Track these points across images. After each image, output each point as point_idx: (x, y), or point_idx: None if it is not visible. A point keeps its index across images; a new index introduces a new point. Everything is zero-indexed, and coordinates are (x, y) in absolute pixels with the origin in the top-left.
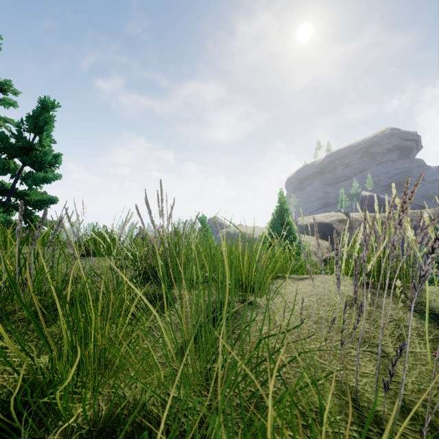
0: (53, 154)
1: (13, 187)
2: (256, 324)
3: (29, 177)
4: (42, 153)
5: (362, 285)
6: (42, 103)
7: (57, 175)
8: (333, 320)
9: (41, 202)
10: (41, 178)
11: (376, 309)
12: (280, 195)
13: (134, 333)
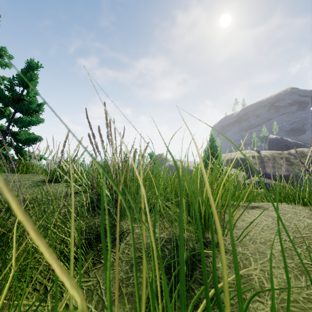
0: (38, 104)
1: (8, 129)
2: None
3: (19, 120)
4: (29, 103)
5: None
6: (30, 65)
7: (40, 120)
8: None
9: (29, 140)
10: (28, 121)
11: None
12: (211, 136)
13: None
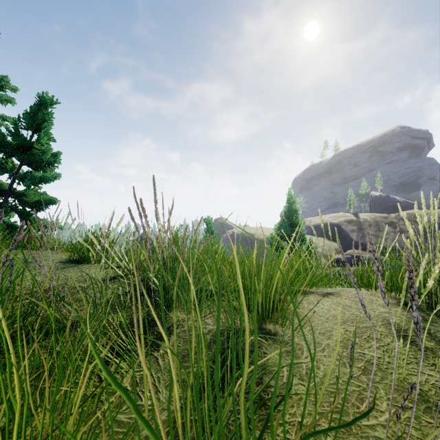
0: (53, 153)
1: (10, 187)
2: (293, 402)
3: (26, 177)
4: (40, 152)
5: (405, 306)
6: (41, 100)
7: (56, 175)
8: (411, 389)
9: (40, 203)
10: (39, 177)
11: (439, 345)
12: (289, 195)
13: (99, 412)
